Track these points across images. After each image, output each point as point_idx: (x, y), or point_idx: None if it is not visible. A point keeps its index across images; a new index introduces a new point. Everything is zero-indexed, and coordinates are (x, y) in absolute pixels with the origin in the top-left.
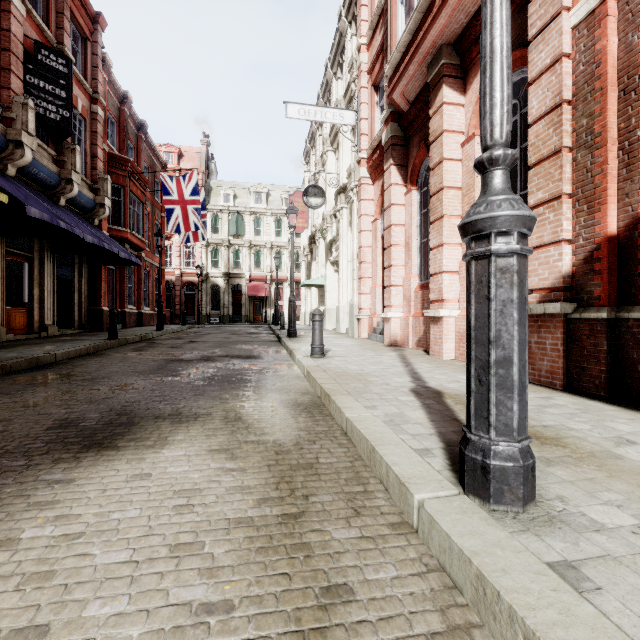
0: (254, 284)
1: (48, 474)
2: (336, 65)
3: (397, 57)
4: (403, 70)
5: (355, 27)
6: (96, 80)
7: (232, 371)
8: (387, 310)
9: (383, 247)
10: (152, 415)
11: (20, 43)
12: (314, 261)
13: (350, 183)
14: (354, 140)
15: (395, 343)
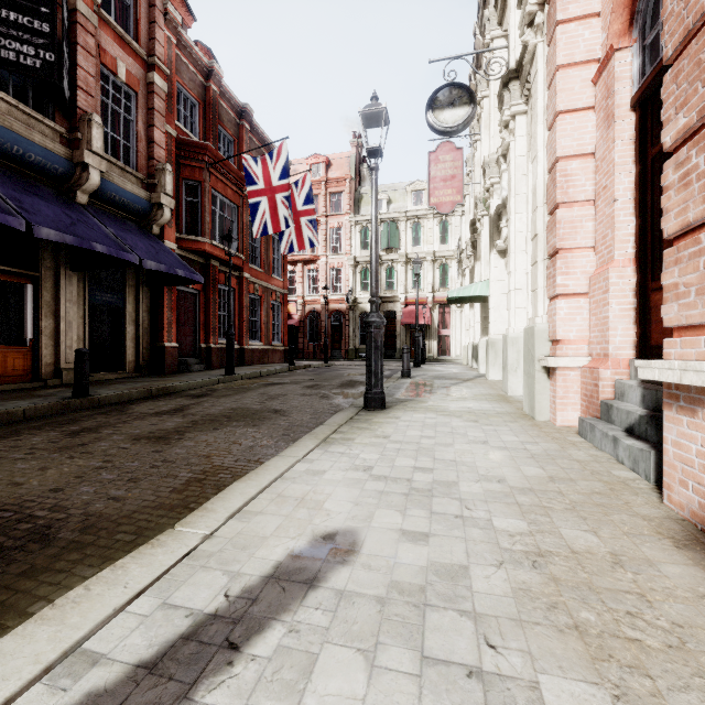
0: (411, 309)
1: None
2: None
3: None
4: None
5: None
6: (153, 40)
7: None
8: (687, 347)
9: (639, 133)
10: None
11: None
12: (478, 261)
13: (524, 6)
14: None
15: None
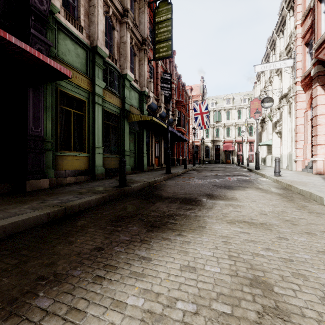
0: (226, 144)
1: (227, 191)
2: (279, 31)
3: (321, 41)
4: (324, 46)
5: (292, 12)
6: (173, 75)
7: (243, 179)
8: (314, 157)
9: (311, 124)
10: (234, 186)
11: (159, 74)
12: (263, 132)
13: (290, 94)
14: (292, 72)
15: (319, 173)
